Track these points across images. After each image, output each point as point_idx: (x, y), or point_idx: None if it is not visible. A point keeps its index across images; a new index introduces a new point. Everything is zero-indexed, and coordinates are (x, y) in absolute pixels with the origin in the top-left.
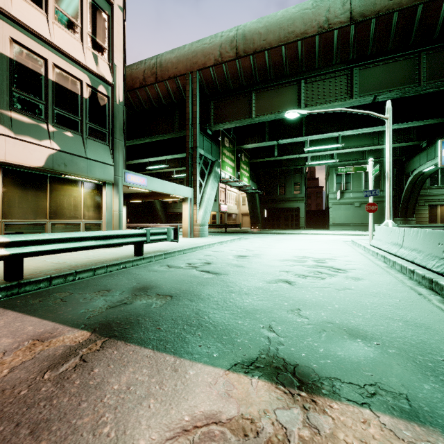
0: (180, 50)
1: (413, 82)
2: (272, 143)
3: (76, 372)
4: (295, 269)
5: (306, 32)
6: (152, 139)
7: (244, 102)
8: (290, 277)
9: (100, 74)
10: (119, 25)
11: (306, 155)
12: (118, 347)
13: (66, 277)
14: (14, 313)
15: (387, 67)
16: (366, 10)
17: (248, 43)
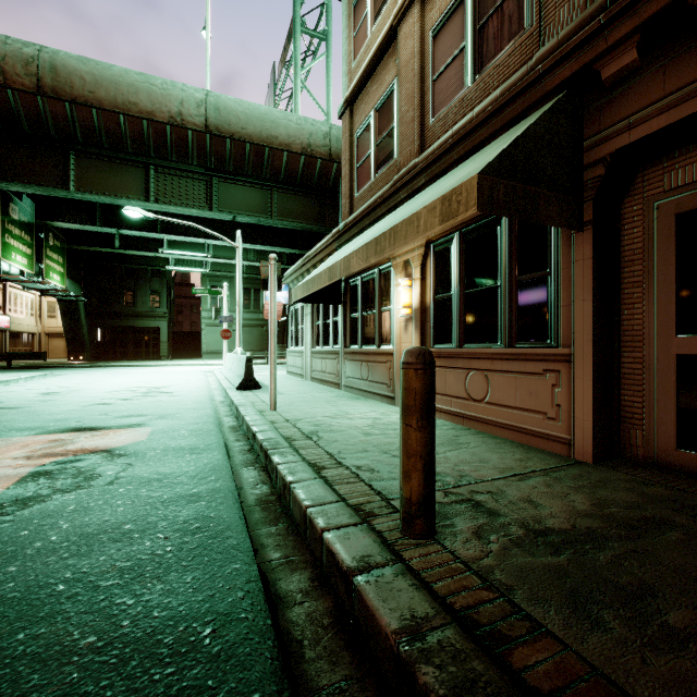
0: None
1: (267, 214)
2: (110, 230)
3: None
4: (120, 396)
5: (154, 113)
6: None
7: (54, 161)
8: (111, 401)
9: None
10: None
11: (167, 255)
12: None
13: None
14: None
15: (246, 190)
16: (222, 126)
17: (61, 81)
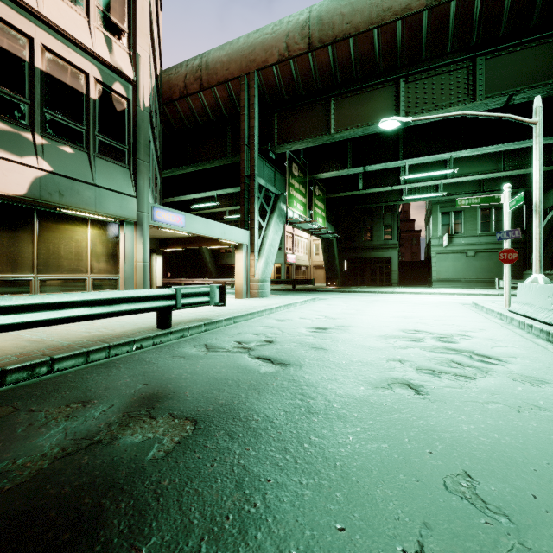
0: (232, 45)
1: None
2: (357, 170)
3: None
4: (411, 355)
5: (409, 7)
6: (196, 167)
7: (319, 113)
8: (410, 375)
9: (115, 66)
10: None
11: (403, 186)
12: None
13: (33, 368)
14: None
15: (528, 53)
16: None
17: (325, 29)
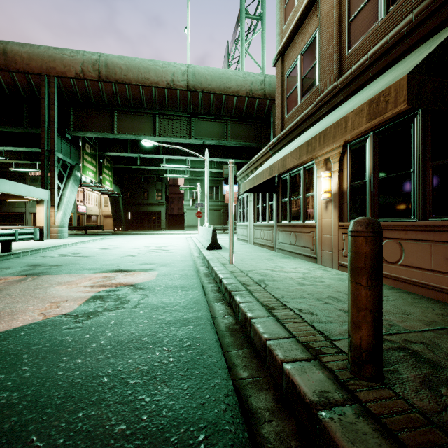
0: (32, 48)
1: (224, 138)
2: (135, 155)
3: (36, 280)
4: (140, 251)
5: (158, 83)
6: None
7: (107, 118)
8: (135, 254)
9: None
10: None
11: (165, 168)
12: (48, 276)
13: None
14: None
15: (211, 124)
16: (196, 85)
17: (110, 72)
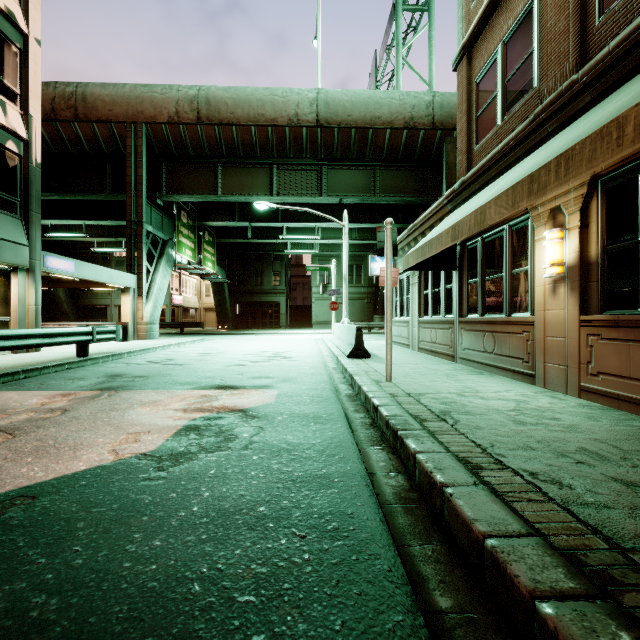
0: (116, 88)
1: (370, 192)
2: (244, 224)
3: (113, 397)
4: (252, 359)
5: (276, 120)
6: (64, 196)
7: (208, 174)
8: (245, 363)
9: (10, 128)
10: (37, 63)
11: (285, 241)
12: (129, 391)
13: (14, 375)
14: (11, 391)
15: (351, 173)
16: (330, 118)
17: (212, 110)
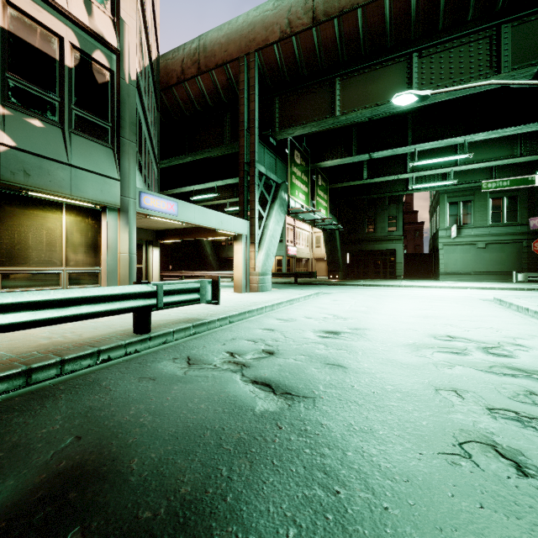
0: (231, 25)
1: None
2: (363, 157)
3: None
4: (466, 380)
5: None
6: (195, 156)
7: (324, 94)
8: (485, 422)
9: (95, 30)
10: None
11: (410, 175)
12: None
13: None
14: None
15: None
16: None
17: (330, 0)
